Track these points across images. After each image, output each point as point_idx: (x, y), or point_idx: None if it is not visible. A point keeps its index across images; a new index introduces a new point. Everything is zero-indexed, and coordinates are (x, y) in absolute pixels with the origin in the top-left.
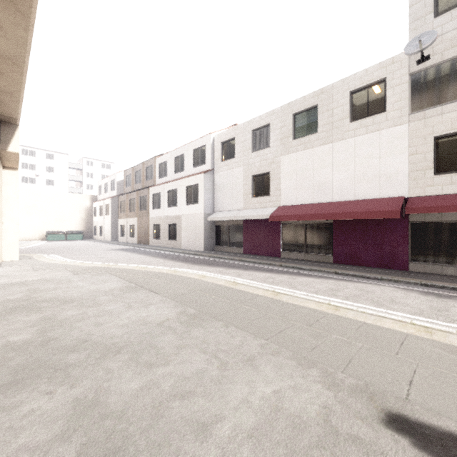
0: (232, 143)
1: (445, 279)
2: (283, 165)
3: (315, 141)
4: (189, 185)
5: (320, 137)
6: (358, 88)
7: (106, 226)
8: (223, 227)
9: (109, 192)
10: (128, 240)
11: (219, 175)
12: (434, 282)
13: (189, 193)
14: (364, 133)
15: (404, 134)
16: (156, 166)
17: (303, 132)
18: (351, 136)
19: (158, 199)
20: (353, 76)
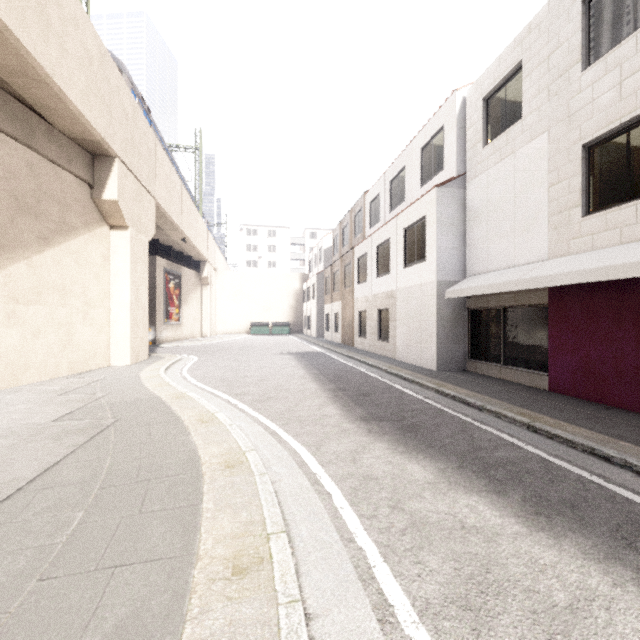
0: (513, 83)
1: None
2: None
3: None
4: (409, 224)
5: None
6: None
7: (312, 315)
8: (487, 313)
9: (317, 266)
10: (332, 337)
11: (477, 183)
12: None
13: (409, 242)
14: None
15: None
16: (365, 208)
17: None
18: None
19: (364, 265)
20: None
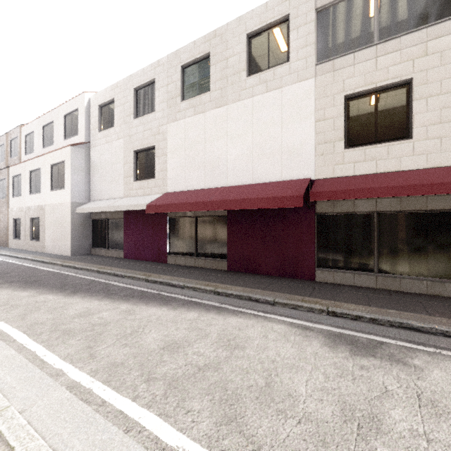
0: (112, 106)
1: (359, 296)
2: (169, 136)
3: (207, 103)
4: (54, 162)
5: (212, 97)
6: (257, 29)
7: None
8: (101, 222)
9: None
10: None
11: (96, 150)
12: (346, 305)
13: (55, 174)
14: (264, 92)
15: (310, 92)
16: (21, 137)
17: (194, 91)
18: (249, 96)
19: (19, 183)
20: (250, 13)
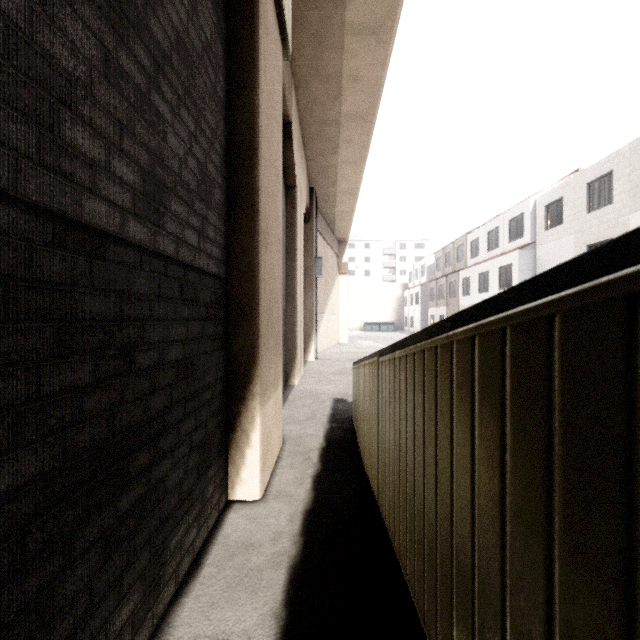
0: (560, 204)
1: None
2: (632, 227)
3: None
4: (502, 265)
5: None
6: None
7: (415, 316)
8: None
9: (419, 279)
10: None
11: (542, 249)
12: None
13: (502, 276)
14: None
15: None
16: (466, 244)
17: None
18: None
19: (467, 284)
20: None
